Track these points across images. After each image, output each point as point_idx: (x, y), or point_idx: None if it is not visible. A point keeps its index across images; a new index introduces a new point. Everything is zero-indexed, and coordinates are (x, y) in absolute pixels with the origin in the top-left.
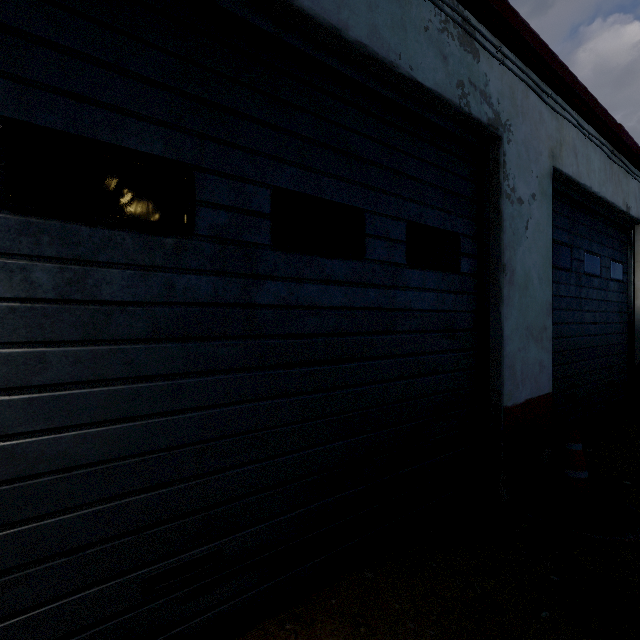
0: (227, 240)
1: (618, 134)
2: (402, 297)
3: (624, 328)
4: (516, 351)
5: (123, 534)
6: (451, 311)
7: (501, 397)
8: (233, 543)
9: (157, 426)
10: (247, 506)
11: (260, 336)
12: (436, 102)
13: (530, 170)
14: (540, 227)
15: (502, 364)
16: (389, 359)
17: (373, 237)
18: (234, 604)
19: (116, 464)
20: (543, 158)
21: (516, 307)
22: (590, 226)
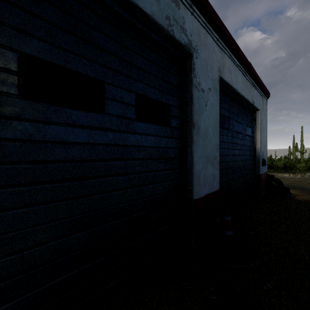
0: None
1: (249, 67)
2: (133, 138)
3: (252, 157)
4: (200, 169)
5: None
6: (165, 147)
7: (192, 194)
8: None
9: None
10: None
11: (6, 162)
12: (153, 25)
13: (208, 75)
14: (213, 105)
15: (193, 176)
16: (123, 176)
17: (111, 99)
18: None
19: None
20: (215, 71)
21: (200, 146)
22: (238, 109)
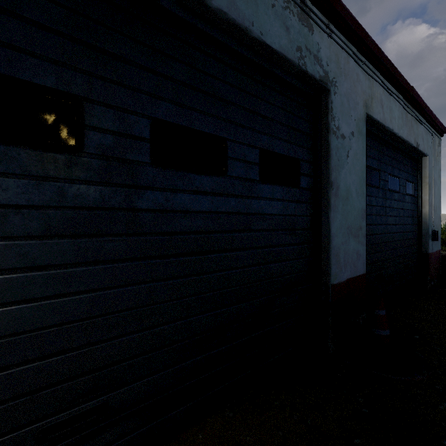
0: (112, 158)
1: (411, 93)
2: (256, 204)
3: (415, 228)
4: (340, 244)
5: (18, 396)
6: (293, 215)
7: (329, 277)
8: (118, 396)
9: (50, 306)
10: (130, 367)
11: (141, 233)
12: (281, 61)
13: (350, 115)
14: (357, 156)
15: (330, 253)
16: (246, 250)
17: (233, 159)
18: (118, 444)
19: (11, 339)
20: (359, 107)
21: (340, 212)
22: (392, 157)
